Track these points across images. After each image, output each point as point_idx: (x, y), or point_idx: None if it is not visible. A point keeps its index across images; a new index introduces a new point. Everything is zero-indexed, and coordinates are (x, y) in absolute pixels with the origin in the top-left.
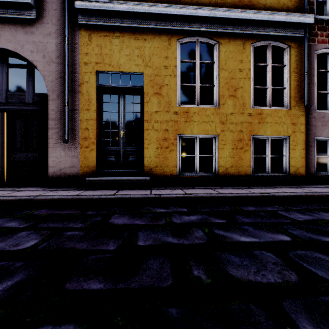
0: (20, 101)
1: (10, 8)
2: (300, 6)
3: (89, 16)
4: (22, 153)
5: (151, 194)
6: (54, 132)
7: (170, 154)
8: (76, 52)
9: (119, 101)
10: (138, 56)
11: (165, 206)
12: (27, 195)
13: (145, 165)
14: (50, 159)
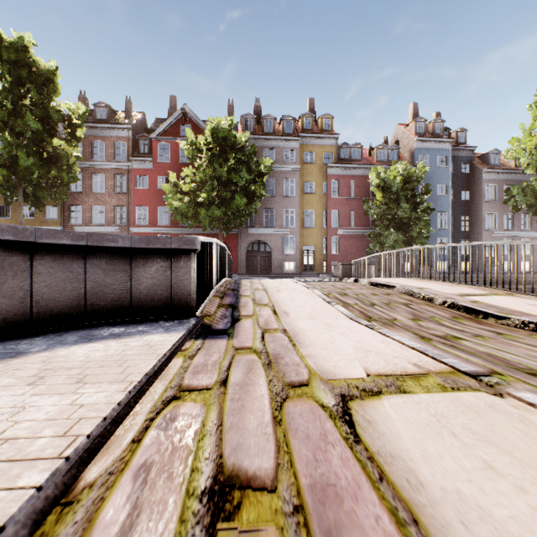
0: None
1: None
2: (62, 222)
3: None
4: None
5: None
6: None
7: None
8: None
9: None
10: None
11: None
12: None
13: None
14: None
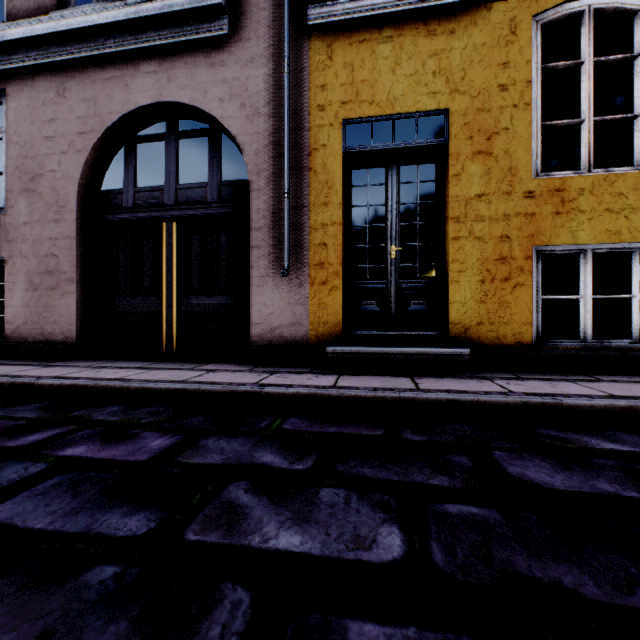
0: (199, 199)
1: (186, 24)
2: None
3: (330, 5)
4: (202, 298)
5: (514, 392)
6: (260, 255)
7: (515, 295)
8: (303, 87)
9: (386, 181)
10: (435, 74)
11: (597, 433)
12: (237, 382)
13: (451, 321)
14: (253, 309)
